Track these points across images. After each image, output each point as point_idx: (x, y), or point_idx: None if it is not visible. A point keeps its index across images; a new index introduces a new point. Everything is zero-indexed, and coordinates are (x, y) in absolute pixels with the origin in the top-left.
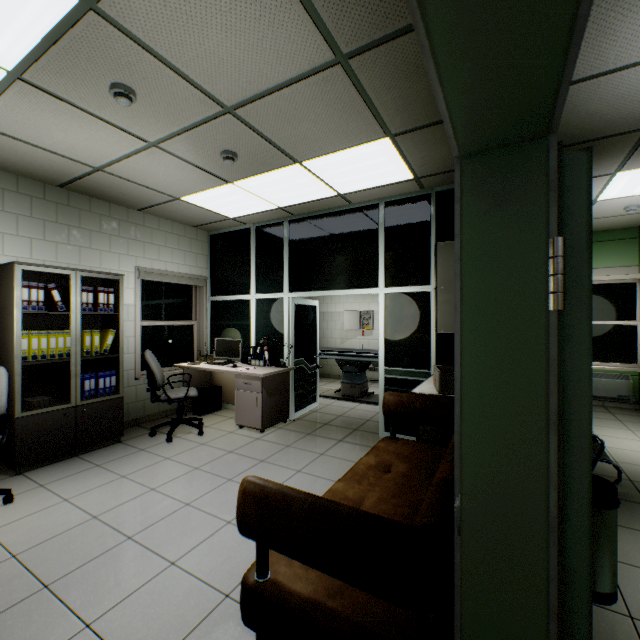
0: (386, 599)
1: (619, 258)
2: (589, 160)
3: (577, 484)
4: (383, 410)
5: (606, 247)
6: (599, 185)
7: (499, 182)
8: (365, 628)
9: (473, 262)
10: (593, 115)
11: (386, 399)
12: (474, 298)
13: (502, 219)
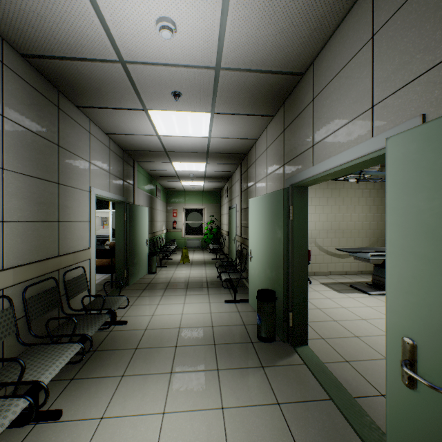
0: (106, 258)
1: (198, 201)
2: (129, 205)
3: (128, 238)
4: (110, 247)
5: (195, 197)
6: (179, 182)
7: (120, 206)
8: (103, 265)
9: (117, 215)
10: (163, 173)
11: (111, 243)
12: (117, 219)
13: (120, 210)
